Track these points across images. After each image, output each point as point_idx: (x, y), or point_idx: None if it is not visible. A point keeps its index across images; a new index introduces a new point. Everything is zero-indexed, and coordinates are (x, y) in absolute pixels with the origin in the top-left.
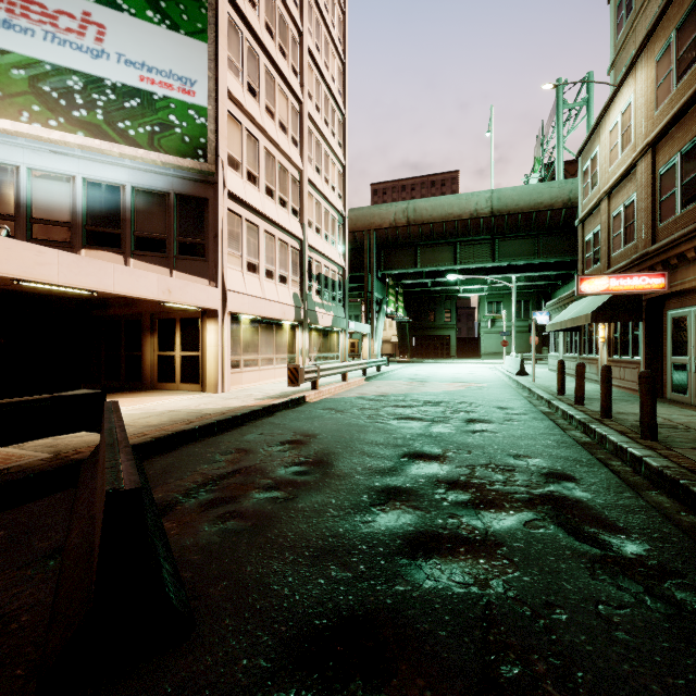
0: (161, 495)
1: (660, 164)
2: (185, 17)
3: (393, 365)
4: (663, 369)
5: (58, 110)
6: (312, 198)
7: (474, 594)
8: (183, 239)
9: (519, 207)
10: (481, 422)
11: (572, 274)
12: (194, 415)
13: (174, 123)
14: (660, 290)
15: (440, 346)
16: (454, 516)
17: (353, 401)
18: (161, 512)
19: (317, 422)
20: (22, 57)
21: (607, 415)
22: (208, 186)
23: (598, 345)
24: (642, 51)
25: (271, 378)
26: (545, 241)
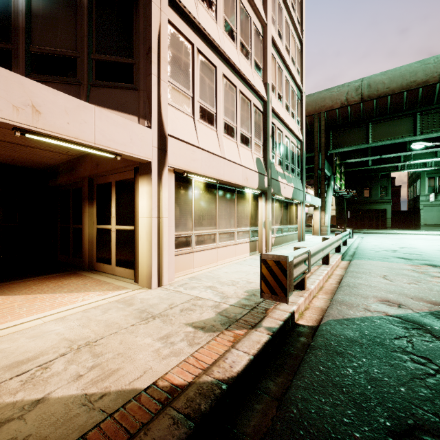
0: None
1: None
2: None
3: None
4: None
5: None
6: (274, 61)
7: None
8: (101, 57)
9: None
10: None
11: None
12: None
13: None
14: None
15: (375, 218)
16: None
17: (428, 353)
18: None
19: None
20: None
21: None
22: None
23: None
24: None
25: (231, 256)
26: None
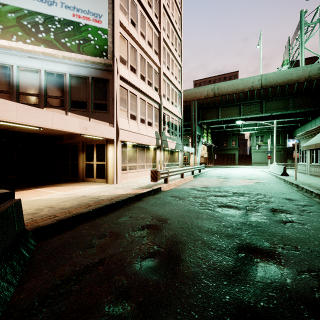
0: (22, 296)
1: None
2: None
3: (206, 169)
4: None
5: (31, 34)
6: (165, 82)
7: None
8: (96, 101)
9: (277, 82)
10: (283, 212)
11: (306, 119)
12: (93, 200)
13: (90, 38)
14: None
15: (230, 159)
16: None
17: (189, 191)
18: None
19: (167, 207)
20: (13, 7)
21: None
22: (109, 72)
23: None
24: None
25: (143, 176)
26: (293, 101)
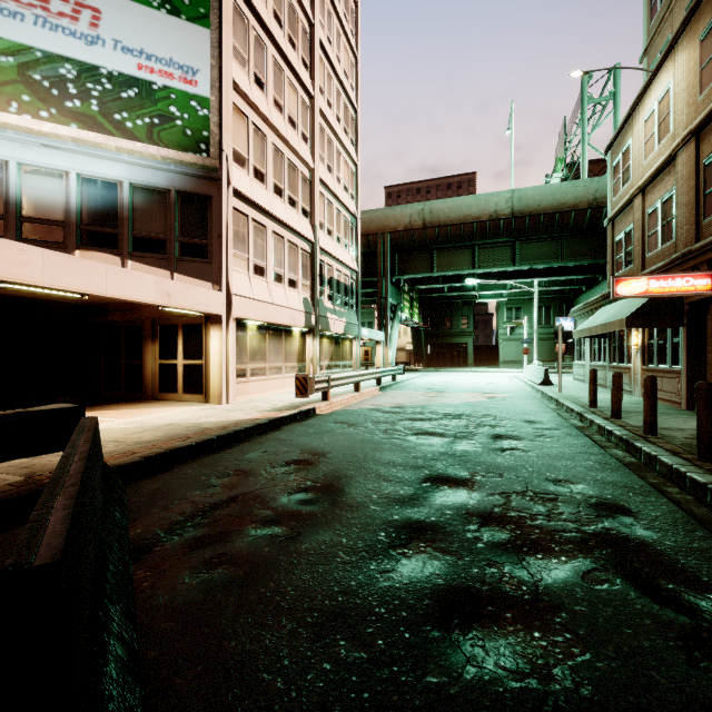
0: (140, 531)
1: (705, 154)
2: (186, 2)
3: (408, 374)
4: (707, 379)
5: (49, 100)
6: (323, 198)
7: (534, 691)
8: (184, 240)
9: (541, 207)
10: (509, 438)
11: (596, 278)
12: (192, 430)
13: (175, 115)
14: (706, 292)
15: (457, 354)
16: (492, 563)
17: (367, 414)
18: (135, 555)
19: (327, 438)
20: (10, 43)
21: (652, 432)
22: (211, 183)
23: (631, 353)
24: (683, 31)
25: (279, 388)
26: (569, 244)
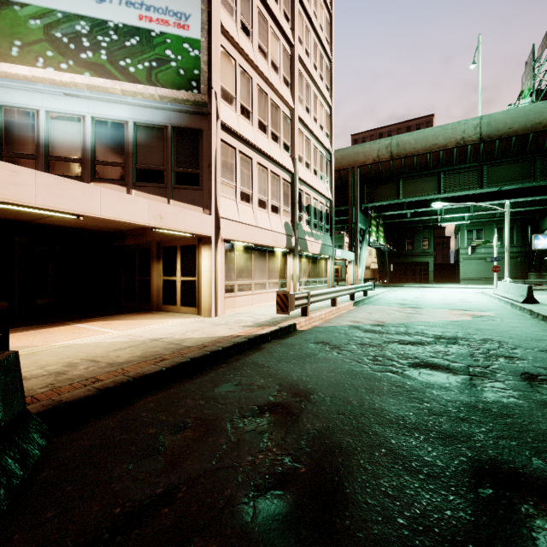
0: None
1: None
2: None
3: (376, 289)
4: None
5: (68, 54)
6: (302, 135)
7: None
8: (179, 170)
9: (512, 130)
10: None
11: None
12: (171, 348)
13: (170, 57)
14: None
15: (418, 271)
16: None
17: (348, 332)
18: None
19: (308, 365)
20: (38, 8)
21: None
22: (202, 118)
23: None
24: None
25: (264, 302)
26: (542, 163)
